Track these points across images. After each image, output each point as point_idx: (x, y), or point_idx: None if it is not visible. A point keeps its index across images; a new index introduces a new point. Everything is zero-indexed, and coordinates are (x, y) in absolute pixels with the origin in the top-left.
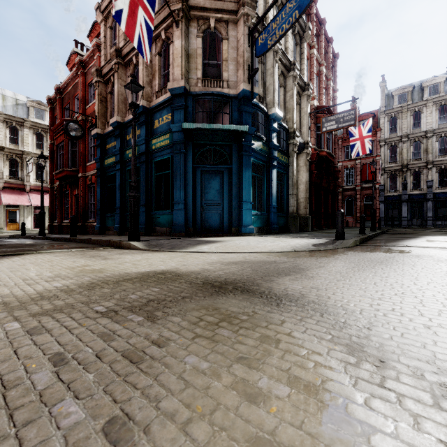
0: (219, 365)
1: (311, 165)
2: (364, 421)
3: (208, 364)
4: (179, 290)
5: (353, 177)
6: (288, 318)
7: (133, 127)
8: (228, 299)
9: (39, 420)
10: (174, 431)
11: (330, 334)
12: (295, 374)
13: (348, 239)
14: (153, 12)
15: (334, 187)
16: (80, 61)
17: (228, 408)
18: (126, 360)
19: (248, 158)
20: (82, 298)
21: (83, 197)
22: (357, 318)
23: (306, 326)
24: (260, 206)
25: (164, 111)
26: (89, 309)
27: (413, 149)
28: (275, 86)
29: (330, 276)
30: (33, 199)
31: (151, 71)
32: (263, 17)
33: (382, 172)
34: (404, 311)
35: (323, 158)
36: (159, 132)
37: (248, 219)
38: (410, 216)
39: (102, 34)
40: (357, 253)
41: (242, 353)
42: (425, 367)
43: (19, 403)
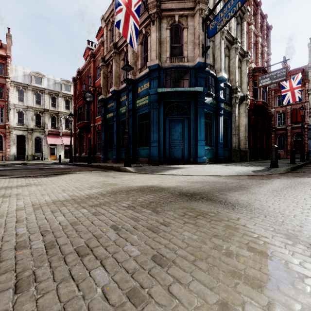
0: (204, 238)
1: (249, 112)
2: (300, 272)
3: (197, 237)
4: (166, 197)
5: (284, 119)
6: (241, 217)
7: (126, 94)
8: (199, 203)
9: (119, 252)
10: (188, 264)
11: (272, 227)
12: (252, 246)
13: (281, 167)
14: (138, 17)
15: (268, 128)
16: (92, 53)
17: (215, 257)
18: (150, 231)
19: (202, 110)
20: (112, 199)
21: (93, 139)
22: (291, 220)
23: (255, 222)
24: (210, 143)
25: (144, 81)
26: (118, 204)
27: None
28: (222, 57)
29: (268, 193)
30: (64, 140)
31: (135, 55)
32: (213, 9)
33: (310, 115)
34: None
35: (259, 106)
36: (141, 95)
37: (202, 152)
38: None
39: (105, 35)
40: (289, 177)
41: (215, 233)
42: None
43: (106, 244)
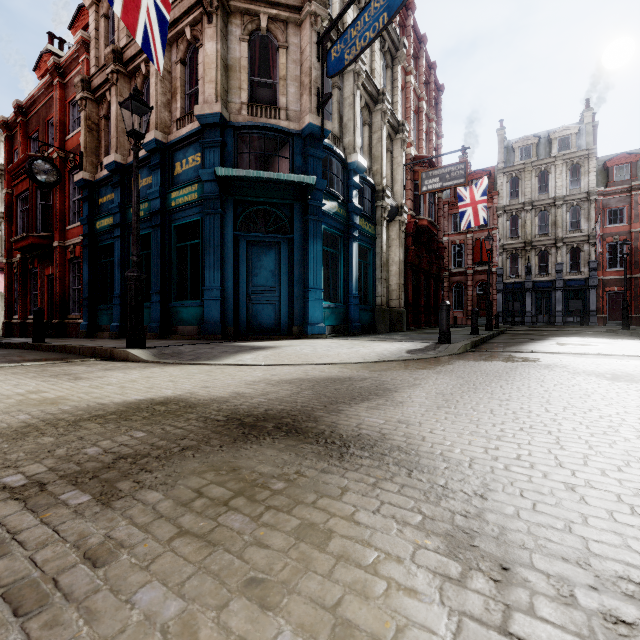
0: (202, 606)
1: (406, 238)
2: None
3: (180, 606)
4: (181, 435)
5: (463, 256)
6: (353, 483)
7: (134, 169)
8: (261, 448)
9: None
10: None
11: (419, 514)
12: (349, 614)
13: (456, 343)
14: None
15: (438, 270)
16: (56, 64)
17: None
18: (6, 610)
19: (317, 225)
20: None
21: (61, 278)
22: (464, 477)
23: (381, 498)
24: (334, 295)
25: (190, 149)
26: None
27: (538, 221)
28: (356, 123)
29: (428, 401)
30: None
31: (169, 87)
32: (338, 19)
33: (500, 251)
34: (535, 458)
35: (424, 230)
36: (182, 181)
37: (317, 314)
38: (535, 310)
39: (92, 25)
40: (468, 362)
41: (255, 570)
42: (576, 575)
43: None
